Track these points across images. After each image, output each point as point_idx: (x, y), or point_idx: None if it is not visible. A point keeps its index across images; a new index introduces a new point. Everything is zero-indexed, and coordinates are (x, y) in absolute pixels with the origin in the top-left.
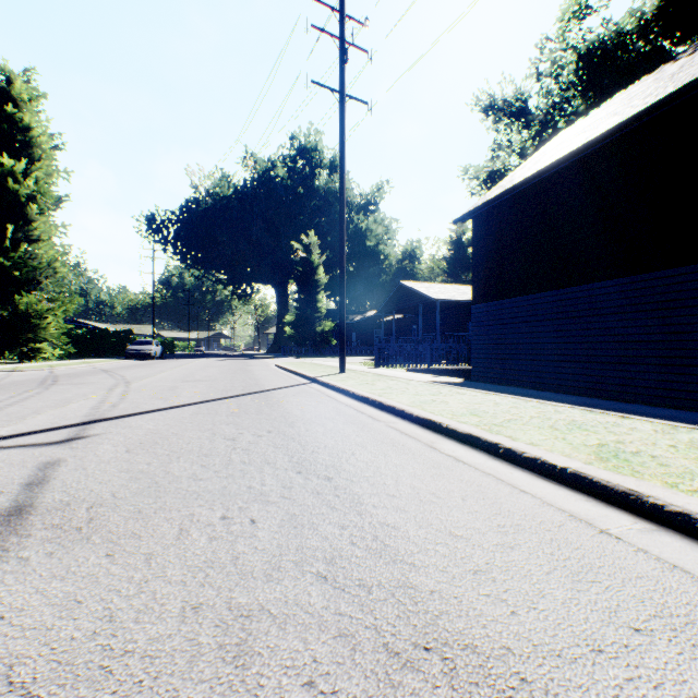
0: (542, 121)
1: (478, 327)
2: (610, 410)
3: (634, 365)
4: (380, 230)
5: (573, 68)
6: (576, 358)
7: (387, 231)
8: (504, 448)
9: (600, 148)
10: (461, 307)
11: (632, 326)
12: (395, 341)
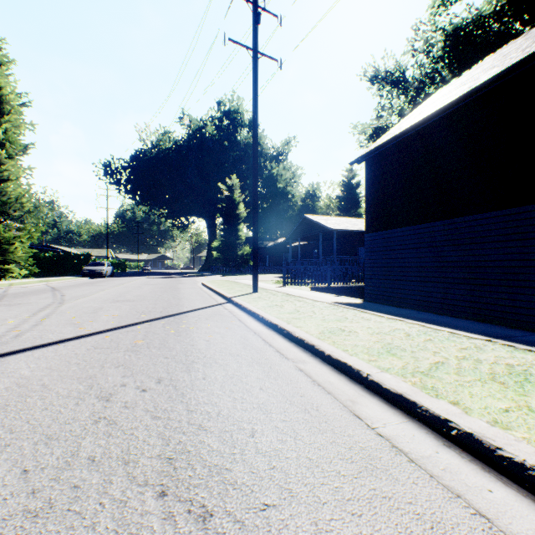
0: (417, 88)
1: (371, 252)
2: (532, 345)
3: (516, 288)
4: (288, 175)
5: (441, 46)
6: (460, 280)
7: (294, 176)
8: (460, 431)
9: (483, 95)
10: (353, 235)
11: (514, 253)
12: (300, 264)
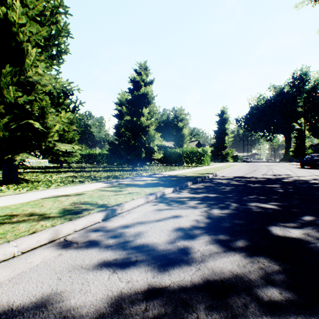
0: None
1: None
2: None
3: None
4: None
5: None
6: None
7: None
8: None
9: None
10: None
11: None
12: None
